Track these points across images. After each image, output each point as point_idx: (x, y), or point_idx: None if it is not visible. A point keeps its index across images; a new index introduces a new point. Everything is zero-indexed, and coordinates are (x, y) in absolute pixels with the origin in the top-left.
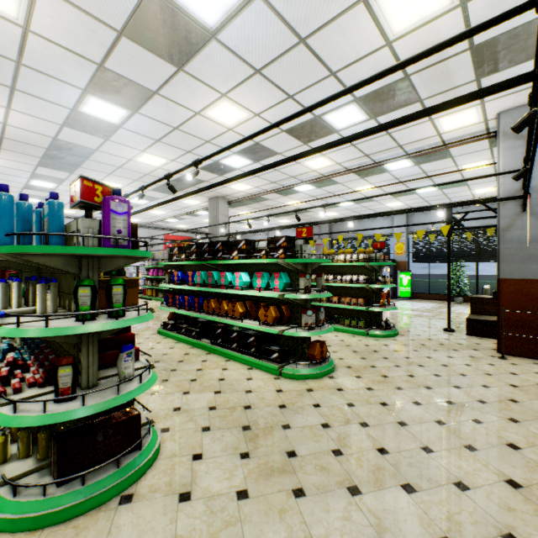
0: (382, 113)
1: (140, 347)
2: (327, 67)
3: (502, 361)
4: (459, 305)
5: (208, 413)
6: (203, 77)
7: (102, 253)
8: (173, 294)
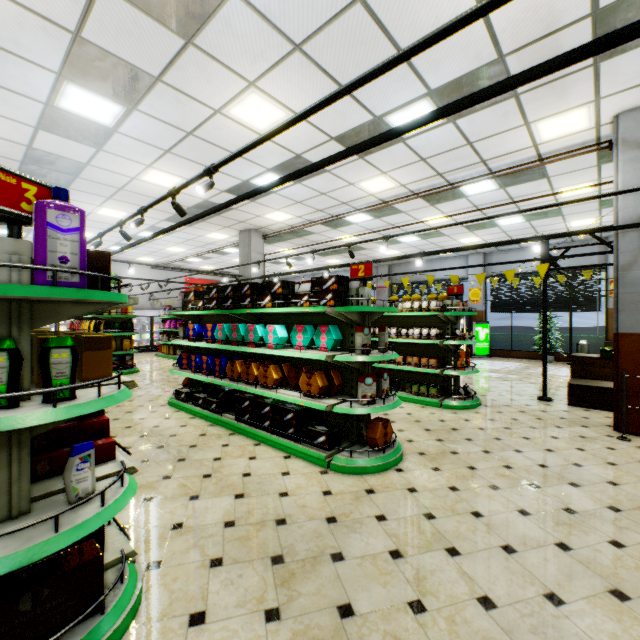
0: (463, 113)
1: (142, 425)
2: (393, 42)
3: (624, 443)
4: (549, 365)
5: (223, 532)
6: (222, 56)
7: (23, 294)
8: (188, 353)
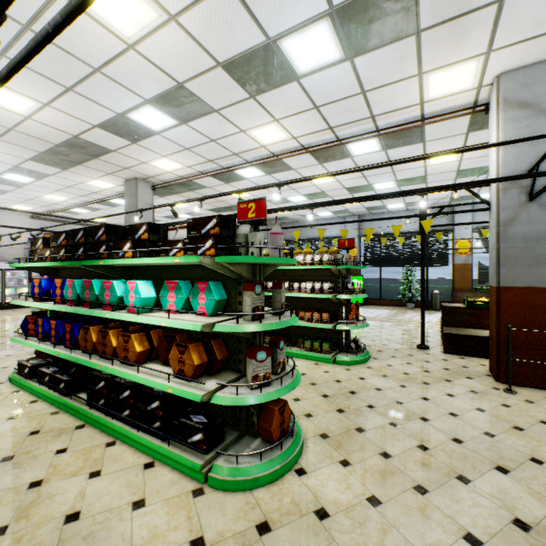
0: (362, 49)
1: None
2: None
3: (512, 396)
4: (412, 311)
5: None
6: None
7: None
8: (36, 316)
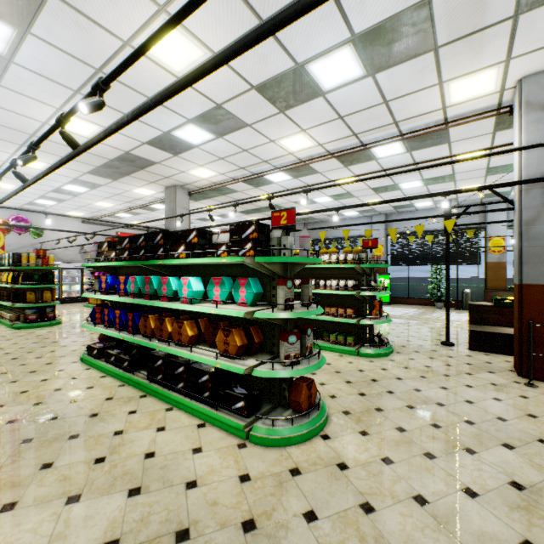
0: (383, 66)
1: (41, 388)
2: None
3: (532, 389)
4: (441, 310)
5: None
6: None
7: None
8: (102, 307)
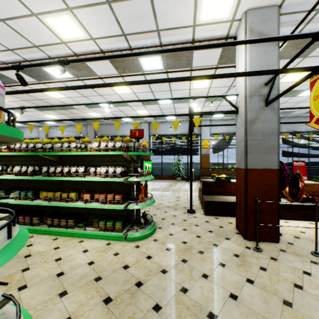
0: None
1: None
2: None
3: (261, 255)
4: (180, 182)
5: None
6: None
7: None
8: None
